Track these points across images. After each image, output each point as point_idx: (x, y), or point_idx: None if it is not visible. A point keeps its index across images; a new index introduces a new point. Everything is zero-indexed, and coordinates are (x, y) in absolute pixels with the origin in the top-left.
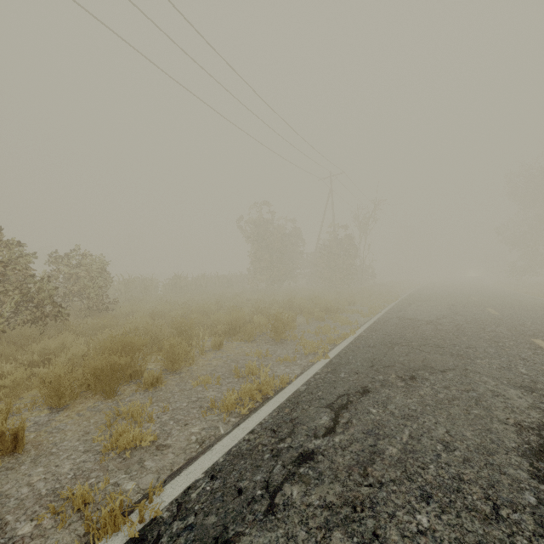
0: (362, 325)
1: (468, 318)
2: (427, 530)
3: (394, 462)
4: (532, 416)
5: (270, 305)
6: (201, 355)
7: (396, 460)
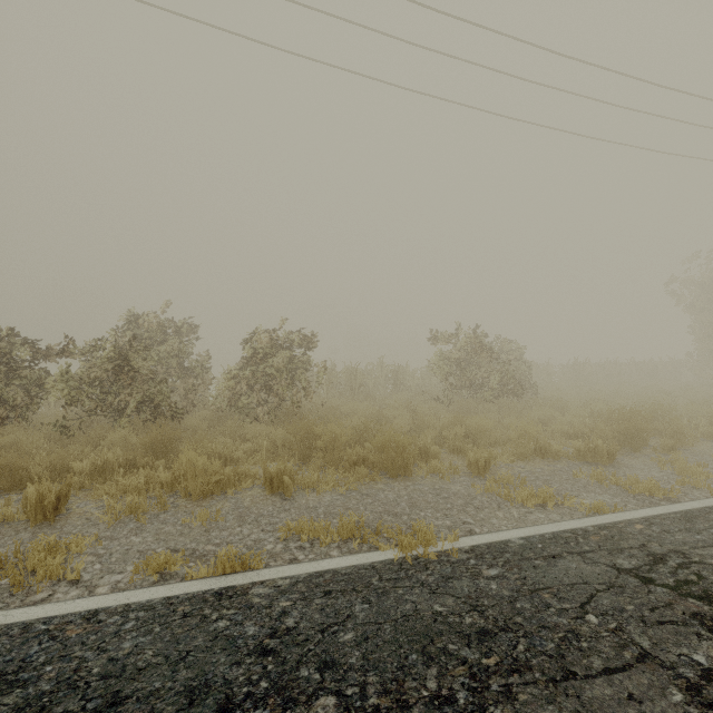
0: None
1: None
2: None
3: None
4: None
5: None
6: (695, 442)
7: None
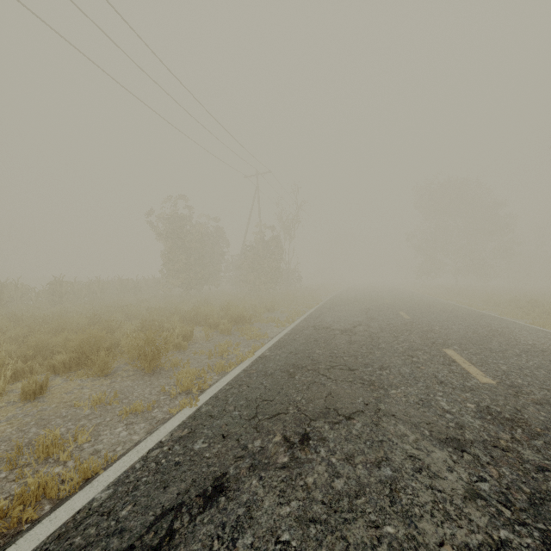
0: (270, 340)
1: (383, 324)
2: None
3: None
4: (476, 523)
5: (170, 316)
6: None
7: None
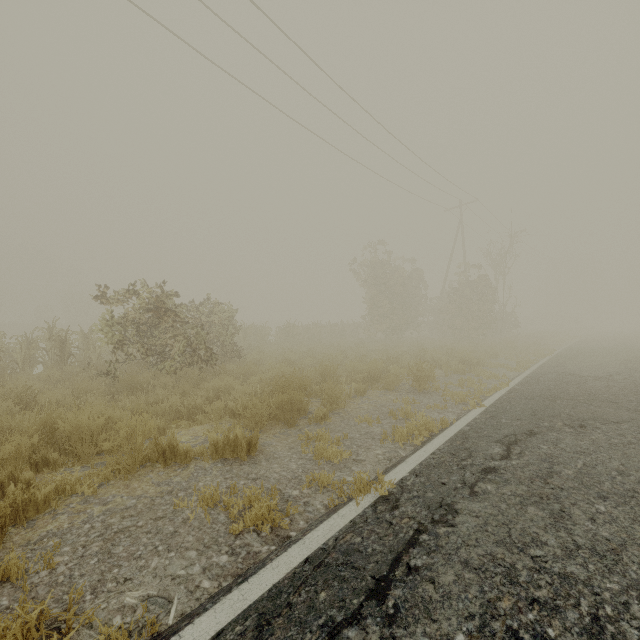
0: (512, 380)
1: None
2: (604, 512)
3: (571, 478)
4: None
5: (399, 356)
6: (349, 400)
7: (573, 477)
